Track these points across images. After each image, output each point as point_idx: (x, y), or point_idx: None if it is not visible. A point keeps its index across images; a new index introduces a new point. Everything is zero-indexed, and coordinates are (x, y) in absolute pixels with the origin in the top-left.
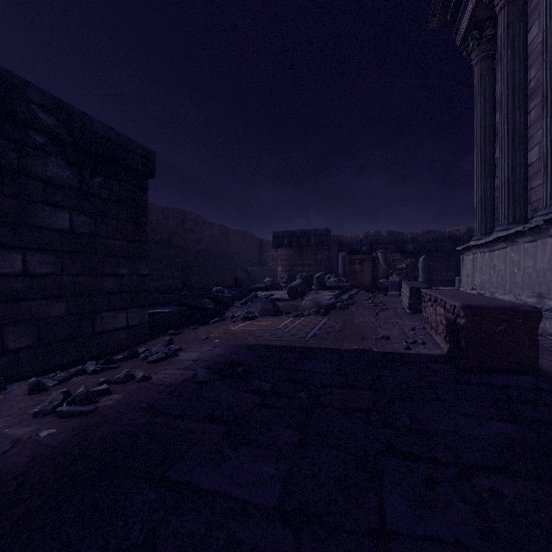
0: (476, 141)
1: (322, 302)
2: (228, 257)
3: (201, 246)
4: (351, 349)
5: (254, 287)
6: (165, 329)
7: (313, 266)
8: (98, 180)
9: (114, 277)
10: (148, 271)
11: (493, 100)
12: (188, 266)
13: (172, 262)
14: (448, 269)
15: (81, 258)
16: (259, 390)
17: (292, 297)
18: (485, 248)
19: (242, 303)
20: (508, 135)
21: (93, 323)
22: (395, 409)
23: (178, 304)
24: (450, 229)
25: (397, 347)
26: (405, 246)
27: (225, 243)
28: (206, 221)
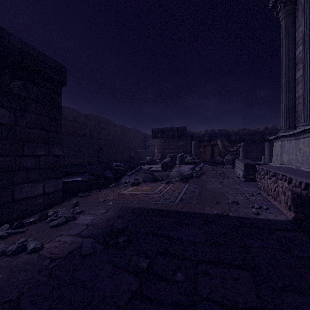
0: (282, 69)
1: (184, 173)
2: (125, 144)
3: (109, 137)
4: (212, 214)
5: (140, 162)
6: (77, 192)
7: (176, 149)
8: (18, 83)
9: (32, 157)
10: (75, 152)
11: (294, 42)
12: (100, 149)
13: (90, 147)
14: (256, 151)
15: (1, 142)
16: (137, 267)
17: (164, 169)
18: (291, 137)
19: (132, 173)
20: (309, 61)
21: (13, 192)
22: (287, 309)
23: (90, 173)
24: (255, 128)
25: (247, 211)
26: (231, 137)
27: (124, 136)
28: (112, 122)
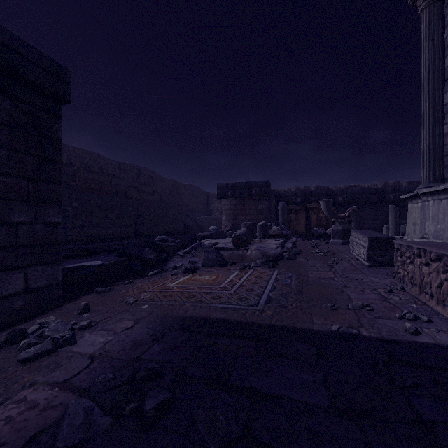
0: (423, 88)
1: (269, 252)
2: (178, 207)
3: (155, 197)
4: (329, 331)
5: (199, 235)
6: (94, 284)
7: (254, 215)
8: None
9: (2, 226)
10: (100, 219)
11: (443, 44)
12: (140, 215)
13: (124, 211)
14: (374, 218)
15: None
16: None
17: (237, 246)
18: (442, 195)
19: (186, 252)
20: None
21: None
22: None
23: (119, 253)
24: (369, 184)
25: (394, 327)
26: (336, 197)
27: (176, 196)
28: (159, 176)
